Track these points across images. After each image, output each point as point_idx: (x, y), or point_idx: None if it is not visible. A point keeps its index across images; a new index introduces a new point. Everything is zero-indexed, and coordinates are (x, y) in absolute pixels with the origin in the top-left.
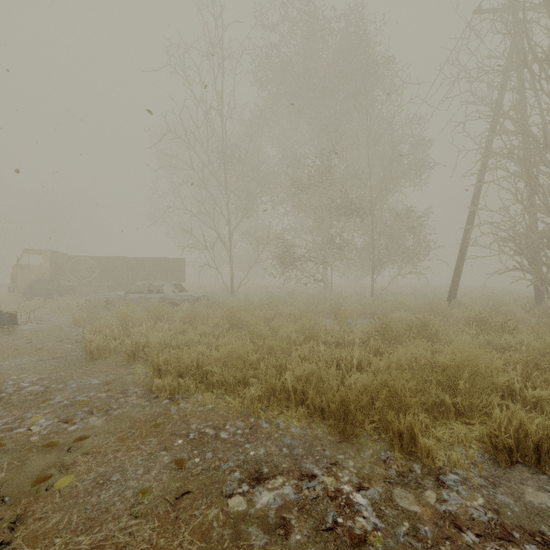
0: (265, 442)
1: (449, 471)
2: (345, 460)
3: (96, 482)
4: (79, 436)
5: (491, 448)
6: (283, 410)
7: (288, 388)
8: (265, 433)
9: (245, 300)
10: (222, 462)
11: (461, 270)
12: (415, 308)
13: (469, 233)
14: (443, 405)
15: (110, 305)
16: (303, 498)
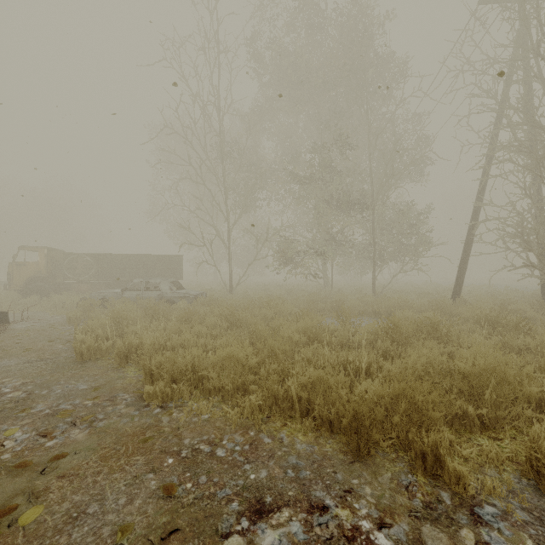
0: (268, 461)
1: (484, 501)
2: (360, 486)
3: (69, 515)
4: (56, 454)
5: (531, 473)
6: (286, 421)
7: (291, 397)
8: (267, 450)
9: (244, 298)
10: (217, 489)
11: (465, 267)
12: (419, 306)
13: (474, 229)
14: (465, 416)
15: (106, 303)
16: (315, 540)
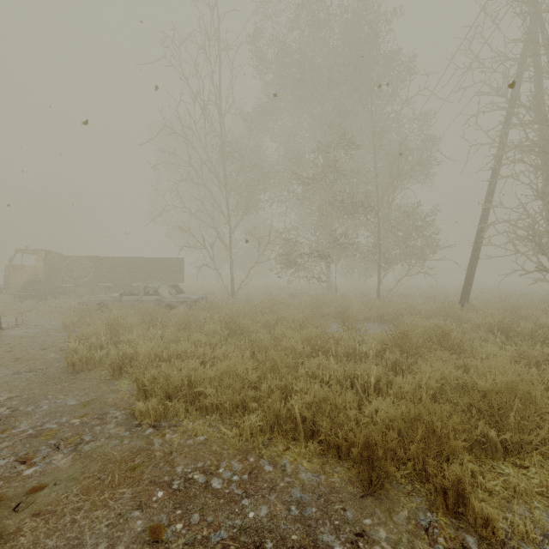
0: (269, 495)
1: (516, 548)
2: (373, 527)
3: None
4: (33, 486)
5: None
6: (289, 444)
7: (295, 417)
8: (269, 481)
9: (245, 302)
10: (211, 531)
11: (474, 271)
12: (427, 311)
13: (483, 231)
14: (486, 440)
15: (103, 308)
16: None
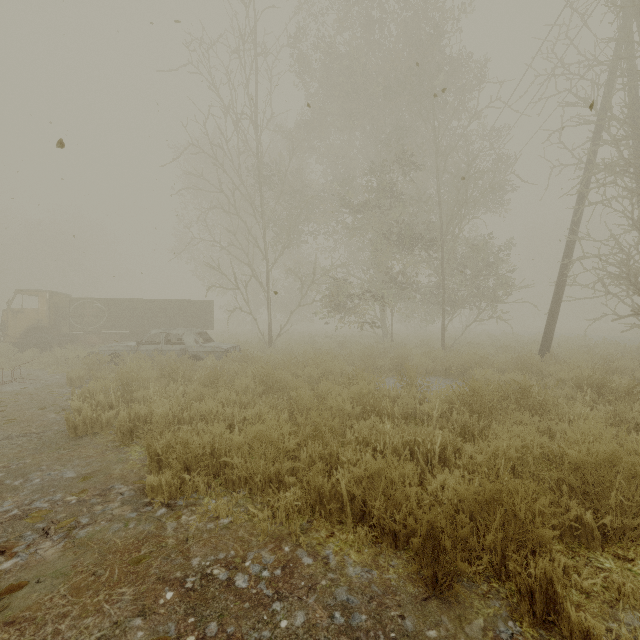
0: (307, 597)
1: None
2: None
3: None
4: (10, 584)
5: None
6: (334, 529)
7: (341, 494)
8: (307, 578)
9: (285, 352)
10: None
11: (556, 315)
12: (501, 363)
13: (568, 268)
14: (579, 525)
15: (117, 359)
16: None
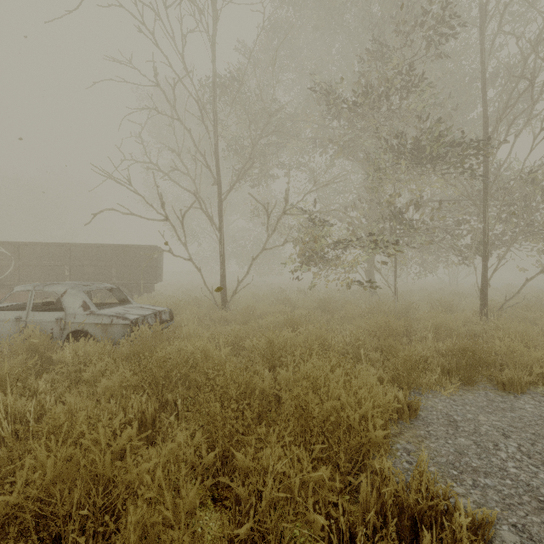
0: None
1: None
2: None
3: None
4: None
5: None
6: None
7: None
8: None
9: (235, 328)
10: None
11: None
12: None
13: None
14: None
15: None
16: None
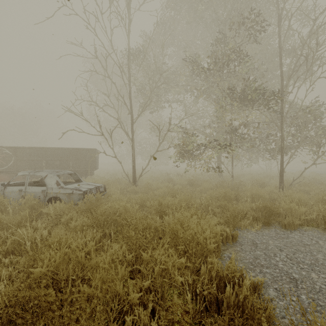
0: None
1: None
2: None
3: None
4: None
5: None
6: None
7: None
8: None
9: (141, 195)
10: None
11: None
12: None
13: None
14: None
15: None
16: None
